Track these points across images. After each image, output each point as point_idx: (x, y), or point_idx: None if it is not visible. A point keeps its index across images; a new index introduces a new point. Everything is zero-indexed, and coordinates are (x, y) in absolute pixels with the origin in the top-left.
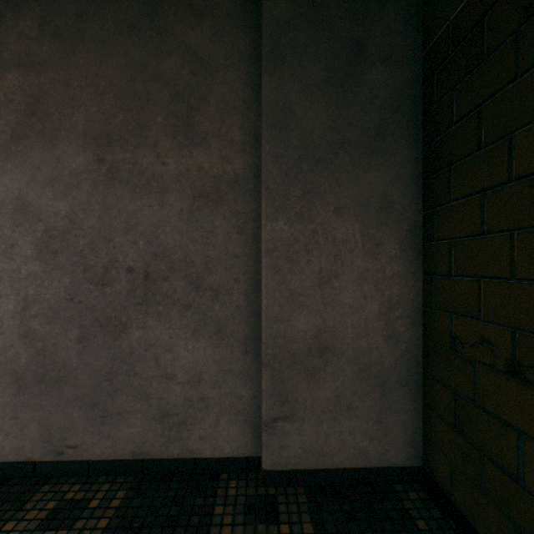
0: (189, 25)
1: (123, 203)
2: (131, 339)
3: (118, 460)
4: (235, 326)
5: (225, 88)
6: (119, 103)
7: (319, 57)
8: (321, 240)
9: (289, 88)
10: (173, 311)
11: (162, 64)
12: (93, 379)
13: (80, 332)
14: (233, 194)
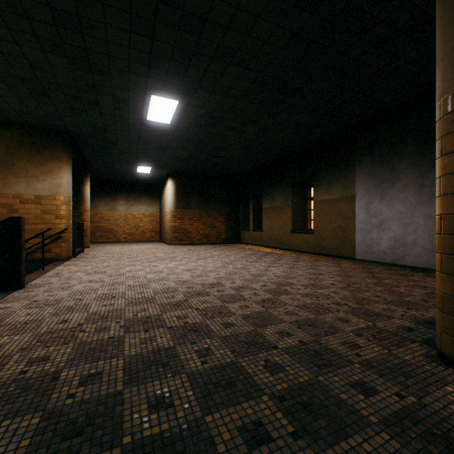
0: None
1: None
2: None
3: None
4: None
5: None
6: None
7: None
8: None
9: None
10: None
11: None
12: None
13: None
14: None
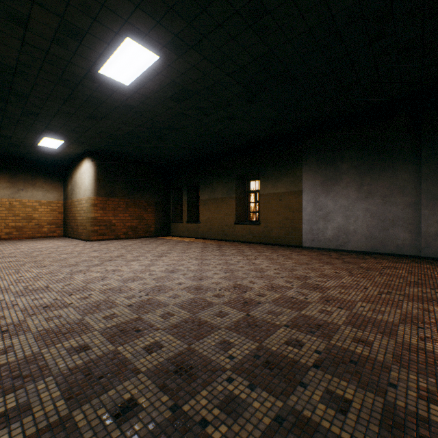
0: (402, 174)
1: (387, 207)
2: (389, 232)
3: (386, 253)
4: (414, 230)
5: (411, 185)
6: (386, 190)
7: (436, 179)
8: (436, 214)
9: (428, 185)
10: (399, 227)
11: (396, 182)
12: (381, 238)
13: (378, 230)
14: (413, 205)
